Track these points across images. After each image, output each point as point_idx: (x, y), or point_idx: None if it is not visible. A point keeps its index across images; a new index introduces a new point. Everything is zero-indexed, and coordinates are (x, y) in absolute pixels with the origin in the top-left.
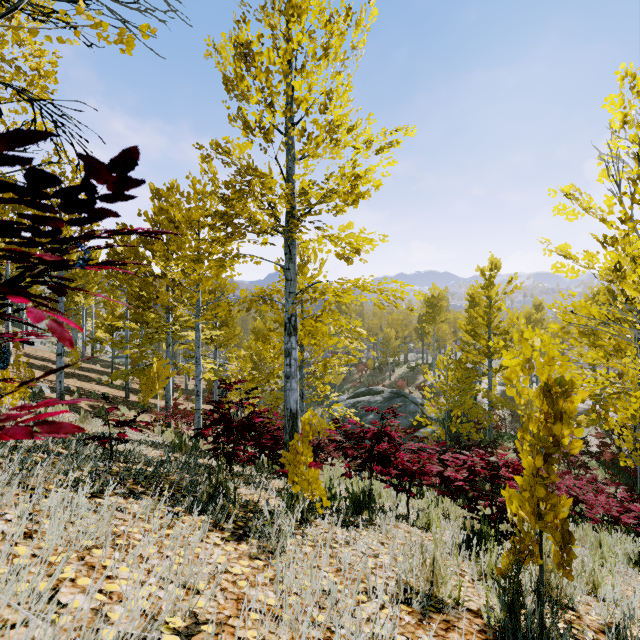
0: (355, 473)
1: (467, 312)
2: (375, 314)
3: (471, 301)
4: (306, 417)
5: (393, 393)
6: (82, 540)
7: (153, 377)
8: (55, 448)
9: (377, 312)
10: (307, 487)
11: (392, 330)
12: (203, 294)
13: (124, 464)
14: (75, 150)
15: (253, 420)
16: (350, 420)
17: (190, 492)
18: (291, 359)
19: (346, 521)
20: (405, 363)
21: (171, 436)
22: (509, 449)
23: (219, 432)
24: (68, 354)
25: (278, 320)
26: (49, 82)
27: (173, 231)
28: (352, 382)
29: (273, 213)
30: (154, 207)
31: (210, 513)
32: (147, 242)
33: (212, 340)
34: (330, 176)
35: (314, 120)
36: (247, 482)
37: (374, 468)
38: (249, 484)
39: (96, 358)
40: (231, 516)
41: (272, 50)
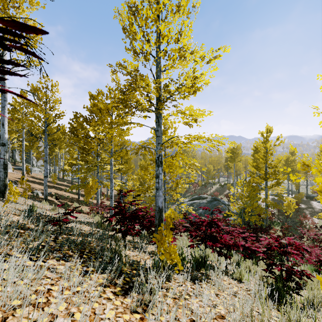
0: (196, 245)
1: (252, 156)
2: (202, 157)
3: (255, 150)
4: (168, 213)
5: (212, 198)
6: (9, 303)
7: (89, 188)
8: (29, 226)
9: (203, 156)
10: (169, 257)
11: (211, 166)
12: (115, 147)
13: (67, 236)
14: (38, 60)
15: (137, 213)
16: (193, 214)
17: (100, 255)
18: (159, 179)
19: (192, 277)
20: (218, 183)
21: (98, 218)
22: (277, 230)
23: (118, 219)
24: (51, 177)
25: (152, 159)
26: (37, 38)
27: (99, 114)
28: (190, 192)
29: (149, 99)
30: (91, 103)
31: (109, 271)
32: (87, 121)
33: (119, 170)
34: (181, 75)
35: (171, 49)
36: (134, 247)
37: (208, 243)
38: (136, 248)
39: (65, 179)
40: (122, 273)
41: (148, 9)
